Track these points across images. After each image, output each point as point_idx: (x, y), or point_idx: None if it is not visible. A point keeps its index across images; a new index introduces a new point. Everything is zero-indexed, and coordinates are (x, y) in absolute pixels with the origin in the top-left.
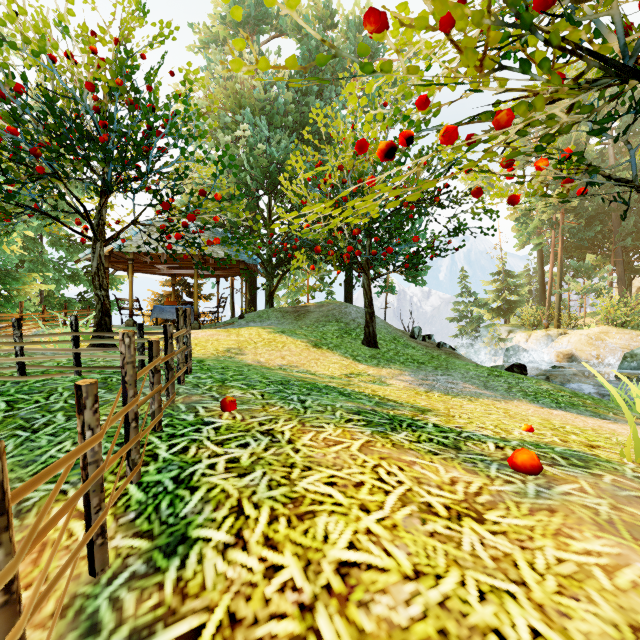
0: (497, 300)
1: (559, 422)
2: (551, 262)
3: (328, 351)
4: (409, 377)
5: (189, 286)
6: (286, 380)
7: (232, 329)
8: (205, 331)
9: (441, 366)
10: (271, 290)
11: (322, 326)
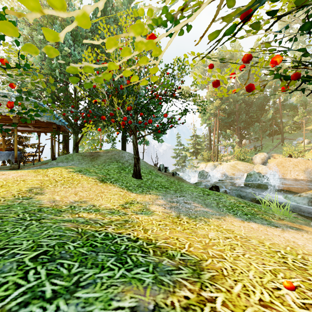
0: (193, 148)
1: (269, 243)
2: (214, 132)
3: (110, 184)
4: (162, 201)
5: (19, 137)
6: (61, 242)
7: (41, 170)
8: (17, 172)
9: (178, 189)
10: (77, 141)
11: (107, 165)
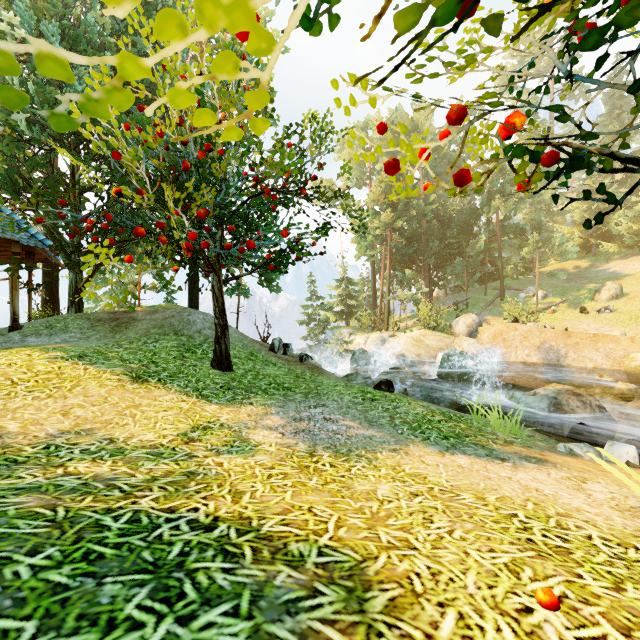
0: (341, 304)
1: (495, 497)
2: (382, 273)
3: (158, 386)
4: (278, 418)
5: None
6: None
7: None
8: None
9: (311, 391)
10: (78, 287)
11: (153, 341)
